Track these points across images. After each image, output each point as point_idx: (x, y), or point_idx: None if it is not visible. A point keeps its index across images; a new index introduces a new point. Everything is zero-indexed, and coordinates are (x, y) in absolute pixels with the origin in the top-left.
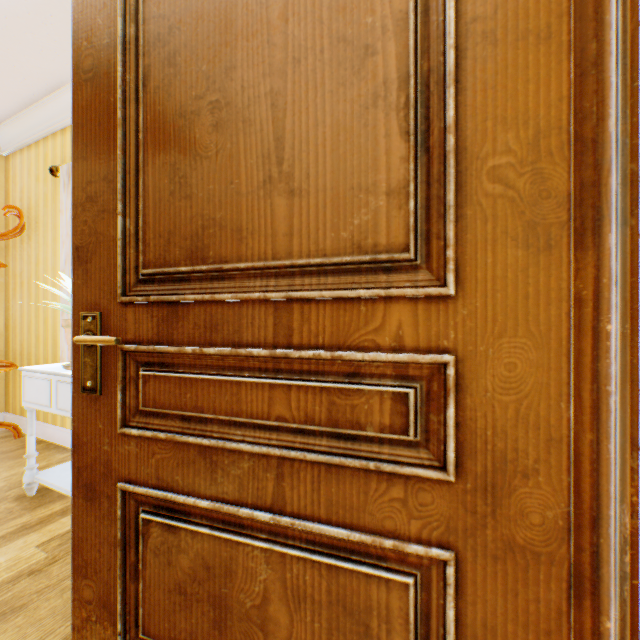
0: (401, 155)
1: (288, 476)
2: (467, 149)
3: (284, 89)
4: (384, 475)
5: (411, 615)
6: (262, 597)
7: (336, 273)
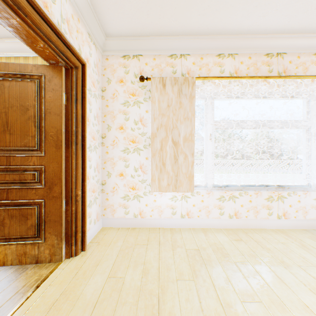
0: (35, 130)
1: (10, 192)
2: (47, 131)
3: (9, 112)
4: (32, 189)
5: (36, 213)
6: (3, 219)
7: (22, 150)
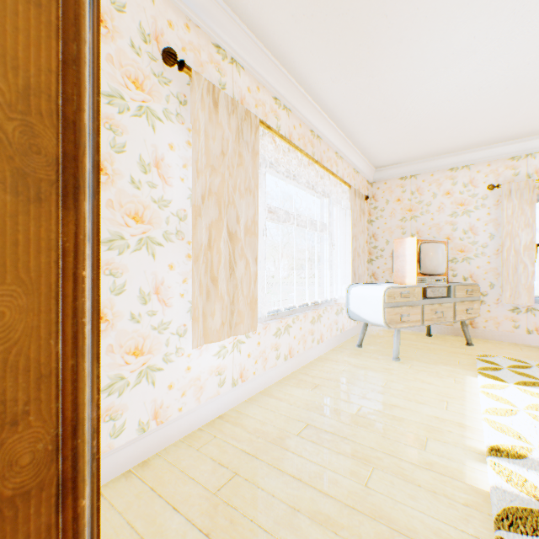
0: None
1: None
2: None
3: None
4: None
5: None
6: None
7: None
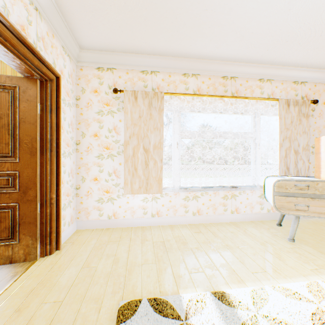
0: (9, 137)
1: None
2: (21, 138)
3: None
4: (5, 193)
5: (11, 216)
6: None
7: None
